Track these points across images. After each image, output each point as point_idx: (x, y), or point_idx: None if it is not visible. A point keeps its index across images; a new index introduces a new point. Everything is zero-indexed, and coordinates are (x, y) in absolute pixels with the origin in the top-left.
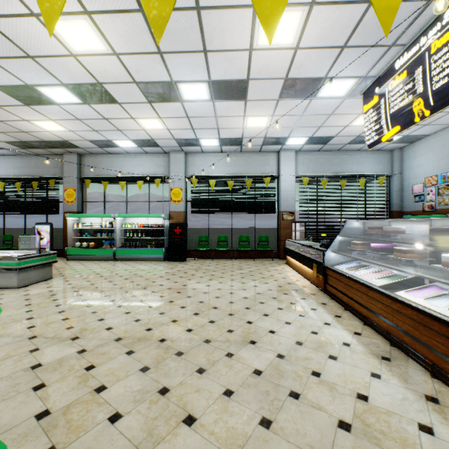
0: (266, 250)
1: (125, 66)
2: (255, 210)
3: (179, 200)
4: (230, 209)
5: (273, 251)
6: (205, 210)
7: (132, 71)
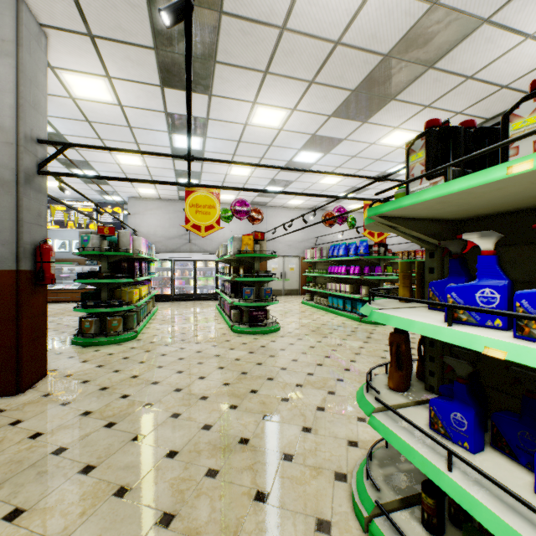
0: None
1: None
2: None
3: None
4: None
5: None
6: None
7: None
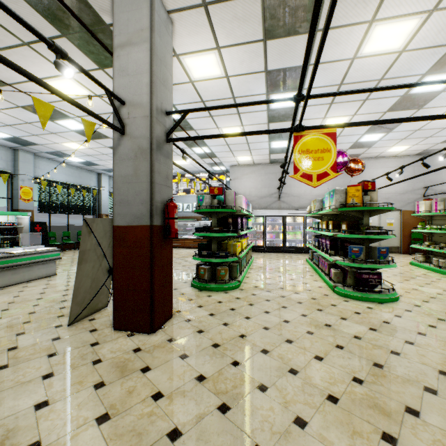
0: None
1: None
2: (86, 212)
3: (30, 199)
4: (70, 210)
5: None
6: (51, 210)
7: None
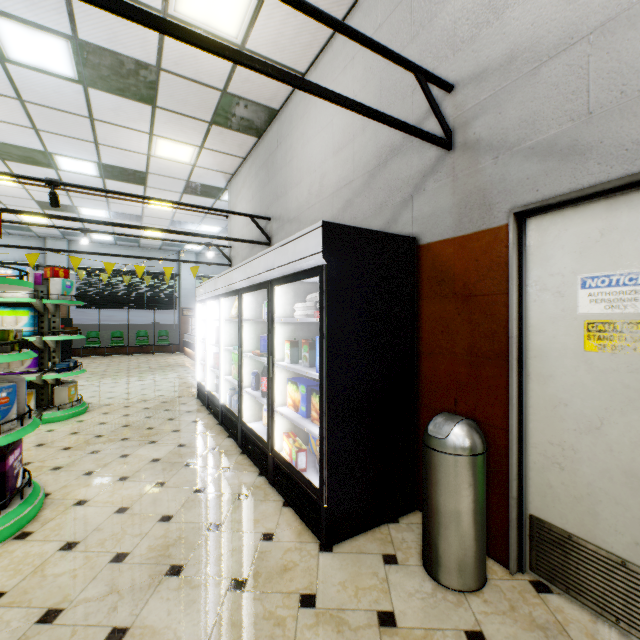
0: (167, 345)
1: (31, 194)
2: (155, 305)
3: None
4: (127, 304)
5: (175, 345)
6: (95, 304)
7: (36, 196)
